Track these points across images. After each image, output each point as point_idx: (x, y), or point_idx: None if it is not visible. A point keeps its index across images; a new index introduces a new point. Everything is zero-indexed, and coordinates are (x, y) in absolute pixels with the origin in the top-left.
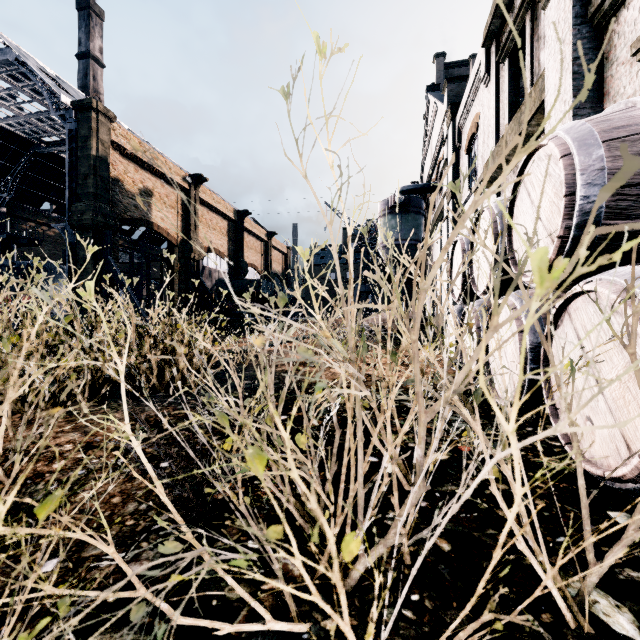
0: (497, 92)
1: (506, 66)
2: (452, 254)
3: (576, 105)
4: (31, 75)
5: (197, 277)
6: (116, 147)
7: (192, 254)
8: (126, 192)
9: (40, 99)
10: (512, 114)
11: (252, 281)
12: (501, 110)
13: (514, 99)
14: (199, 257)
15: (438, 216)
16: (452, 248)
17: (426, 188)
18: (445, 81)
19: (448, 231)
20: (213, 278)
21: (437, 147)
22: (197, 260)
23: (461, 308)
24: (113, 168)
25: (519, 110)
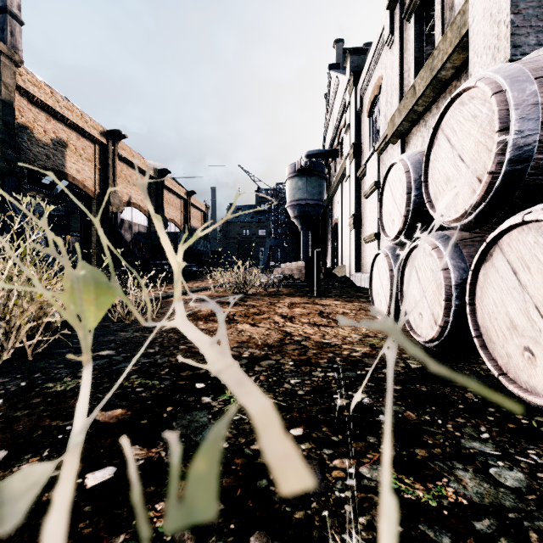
0: (401, 51)
1: (412, 23)
2: (383, 185)
3: (514, 23)
4: None
5: (115, 229)
6: (24, 93)
7: (110, 207)
8: (36, 140)
9: None
10: (418, 69)
11: (169, 233)
12: (405, 68)
13: (419, 55)
14: (117, 210)
15: (339, 178)
16: (384, 177)
17: (329, 153)
18: (347, 53)
19: (350, 189)
20: (133, 231)
21: (339, 116)
22: (115, 213)
23: (395, 249)
24: (20, 114)
25: (431, 56)
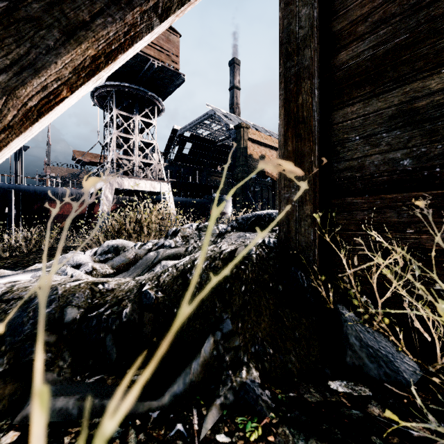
0: None
1: None
2: None
3: None
4: (219, 118)
5: None
6: (250, 140)
7: None
8: (254, 159)
9: (220, 123)
10: None
11: None
12: None
13: None
14: None
15: None
16: None
17: None
18: None
19: None
20: None
21: None
22: None
23: None
24: (249, 150)
25: None
